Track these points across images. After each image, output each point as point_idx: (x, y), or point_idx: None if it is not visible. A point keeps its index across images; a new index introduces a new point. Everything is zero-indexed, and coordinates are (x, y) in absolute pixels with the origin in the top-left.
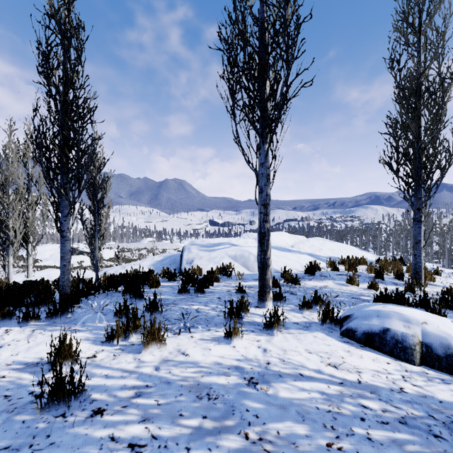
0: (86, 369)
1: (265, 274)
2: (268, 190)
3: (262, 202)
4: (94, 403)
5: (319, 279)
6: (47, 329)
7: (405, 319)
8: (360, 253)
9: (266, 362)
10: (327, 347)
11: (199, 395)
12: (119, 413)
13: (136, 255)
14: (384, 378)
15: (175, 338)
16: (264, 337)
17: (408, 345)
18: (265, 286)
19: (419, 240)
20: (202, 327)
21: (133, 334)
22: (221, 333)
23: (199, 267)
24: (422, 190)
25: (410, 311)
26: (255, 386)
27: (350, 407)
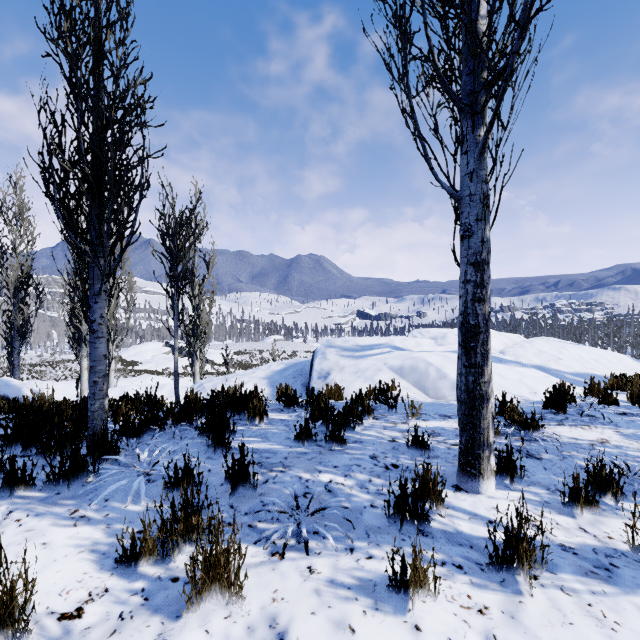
0: None
1: (477, 417)
2: (485, 230)
3: (471, 259)
4: None
5: (581, 424)
6: (34, 511)
7: None
8: (639, 366)
9: None
10: None
11: None
12: None
13: (256, 358)
14: None
15: (270, 570)
16: (494, 596)
17: None
18: (478, 444)
19: None
20: (335, 537)
21: (184, 545)
22: (380, 566)
23: (338, 386)
24: None
25: None
26: None
27: None
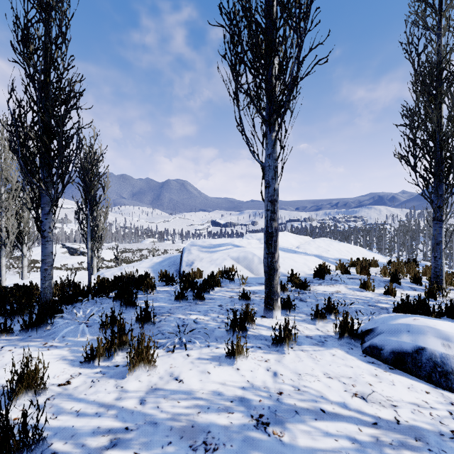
0: (54, 401)
1: (272, 279)
2: (276, 184)
3: (269, 198)
4: None
5: (330, 284)
6: (18, 345)
7: (444, 336)
8: (369, 254)
9: (277, 391)
10: (349, 370)
11: (193, 444)
12: None
13: (137, 255)
14: (428, 415)
15: (168, 357)
16: (273, 355)
17: (449, 370)
18: (273, 293)
19: (440, 241)
20: (200, 342)
21: (119, 352)
22: (222, 350)
23: (199, 269)
24: (443, 186)
25: (446, 325)
26: (265, 429)
27: None
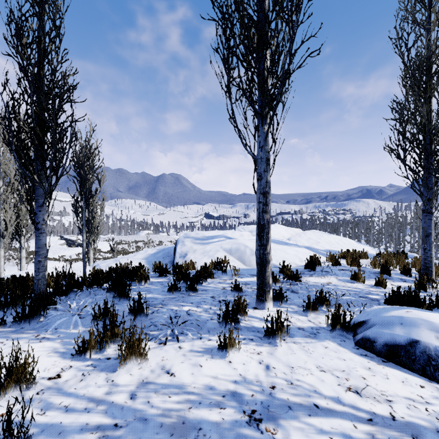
0: (43, 396)
1: (264, 271)
2: (268, 176)
3: (262, 191)
4: None
5: (321, 275)
6: (10, 337)
7: (437, 329)
8: (358, 246)
9: (270, 385)
10: (342, 363)
11: None
12: None
13: (133, 247)
14: (424, 411)
15: (159, 350)
16: (265, 348)
17: None
18: (265, 285)
19: (429, 233)
20: (192, 334)
21: (110, 344)
22: (214, 343)
23: (192, 261)
24: (432, 178)
25: None
26: (258, 426)
27: None
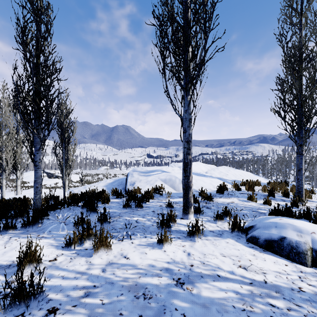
0: (47, 270)
1: (188, 193)
2: (190, 130)
3: (186, 140)
4: (50, 303)
5: (227, 197)
6: (21, 236)
7: (298, 230)
8: (255, 177)
9: (190, 264)
10: (237, 252)
11: (136, 294)
12: (70, 312)
13: (95, 178)
14: (285, 278)
15: (119, 244)
16: (188, 243)
17: (301, 251)
18: (188, 202)
19: (301, 168)
20: (140, 234)
21: (87, 240)
22: (154, 240)
23: (139, 187)
24: (303, 131)
25: (300, 223)
26: (182, 286)
27: (260, 305)
